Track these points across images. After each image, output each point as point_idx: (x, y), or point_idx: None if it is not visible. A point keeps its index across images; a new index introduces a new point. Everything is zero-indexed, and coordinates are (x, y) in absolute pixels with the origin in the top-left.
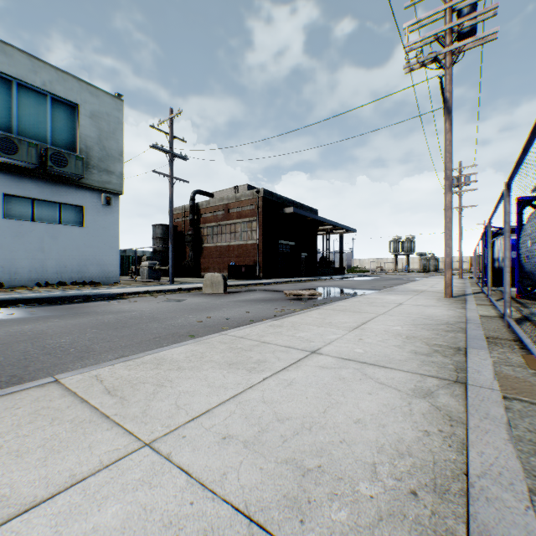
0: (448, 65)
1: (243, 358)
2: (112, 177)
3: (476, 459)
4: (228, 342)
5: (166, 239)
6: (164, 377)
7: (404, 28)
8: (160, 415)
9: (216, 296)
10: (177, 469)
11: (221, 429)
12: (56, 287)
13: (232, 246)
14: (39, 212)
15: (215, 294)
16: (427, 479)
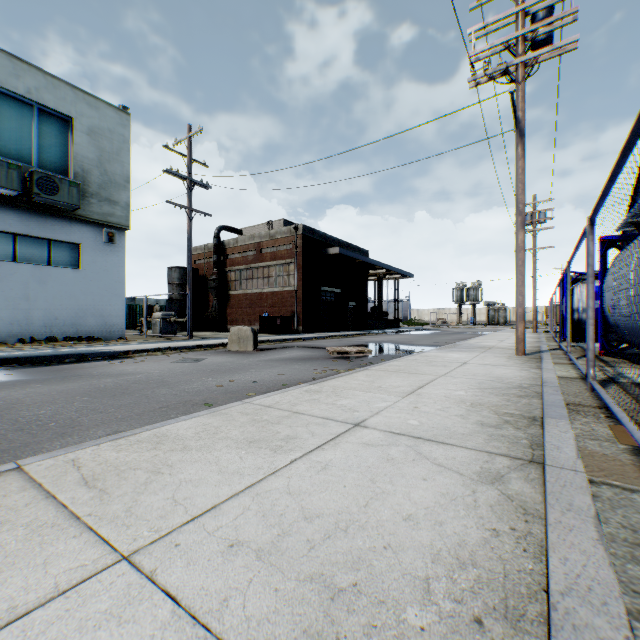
0: (521, 79)
1: (268, 434)
2: (116, 209)
3: (559, 568)
4: (251, 413)
5: (184, 284)
6: (163, 460)
7: (469, 34)
8: (149, 515)
9: (244, 354)
10: (161, 594)
11: (229, 532)
12: (44, 344)
13: (265, 294)
14: (23, 250)
15: (243, 352)
16: (496, 600)
